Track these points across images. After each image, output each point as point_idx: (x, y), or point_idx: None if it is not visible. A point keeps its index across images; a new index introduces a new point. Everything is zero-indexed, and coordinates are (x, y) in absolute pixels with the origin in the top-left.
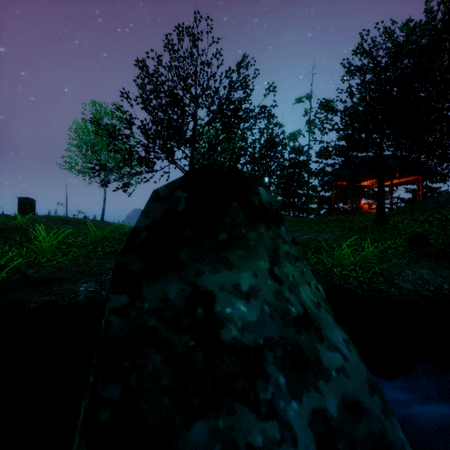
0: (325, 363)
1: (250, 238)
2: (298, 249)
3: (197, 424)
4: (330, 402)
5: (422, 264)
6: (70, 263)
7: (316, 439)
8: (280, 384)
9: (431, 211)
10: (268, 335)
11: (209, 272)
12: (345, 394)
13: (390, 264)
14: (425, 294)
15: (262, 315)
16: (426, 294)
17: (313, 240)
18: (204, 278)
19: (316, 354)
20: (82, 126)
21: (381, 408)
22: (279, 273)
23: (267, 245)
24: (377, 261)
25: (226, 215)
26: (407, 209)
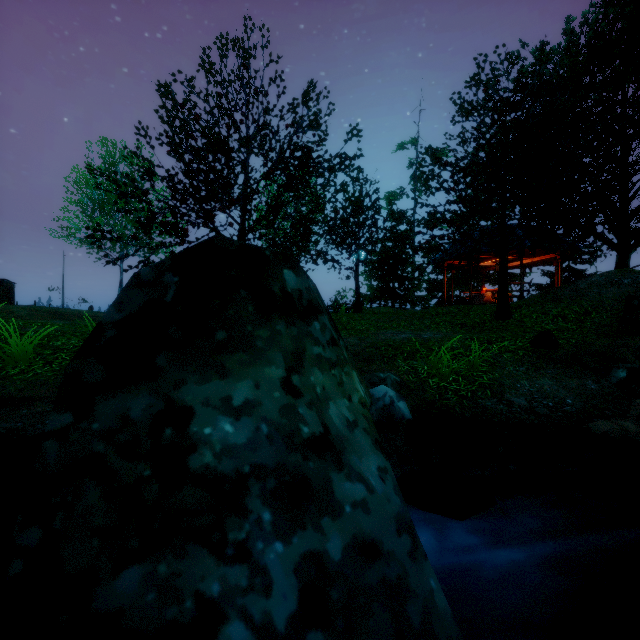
0: (339, 496)
1: (259, 338)
2: (338, 352)
3: (129, 570)
4: (333, 543)
5: (545, 372)
6: (53, 375)
7: (301, 587)
8: (263, 522)
9: (567, 301)
10: (260, 462)
11: (194, 382)
12: (359, 533)
13: (503, 373)
14: (541, 411)
15: (256, 436)
16: (542, 411)
17: (409, 341)
18: (186, 389)
19: (328, 484)
20: (86, 175)
21: (408, 551)
22: (300, 384)
23: (285, 347)
24: (487, 369)
25: (227, 307)
26: (538, 298)
